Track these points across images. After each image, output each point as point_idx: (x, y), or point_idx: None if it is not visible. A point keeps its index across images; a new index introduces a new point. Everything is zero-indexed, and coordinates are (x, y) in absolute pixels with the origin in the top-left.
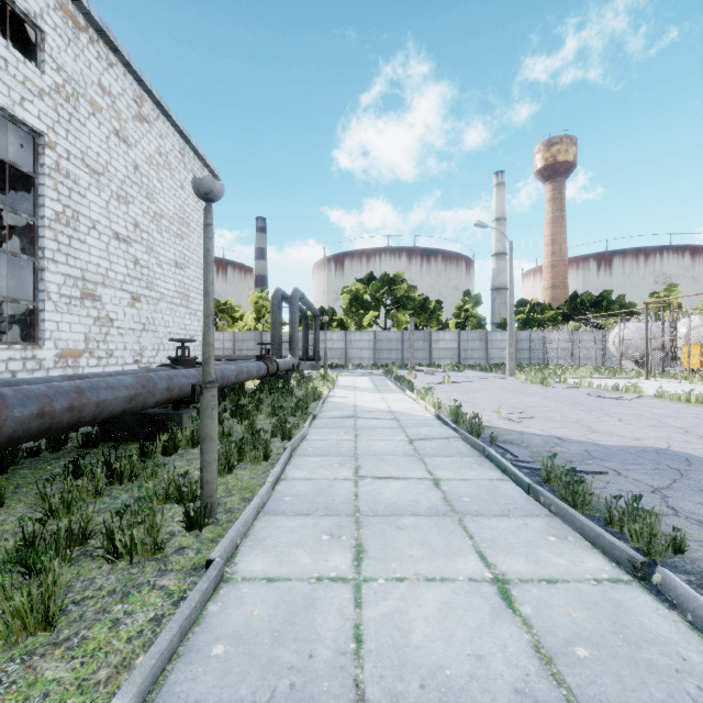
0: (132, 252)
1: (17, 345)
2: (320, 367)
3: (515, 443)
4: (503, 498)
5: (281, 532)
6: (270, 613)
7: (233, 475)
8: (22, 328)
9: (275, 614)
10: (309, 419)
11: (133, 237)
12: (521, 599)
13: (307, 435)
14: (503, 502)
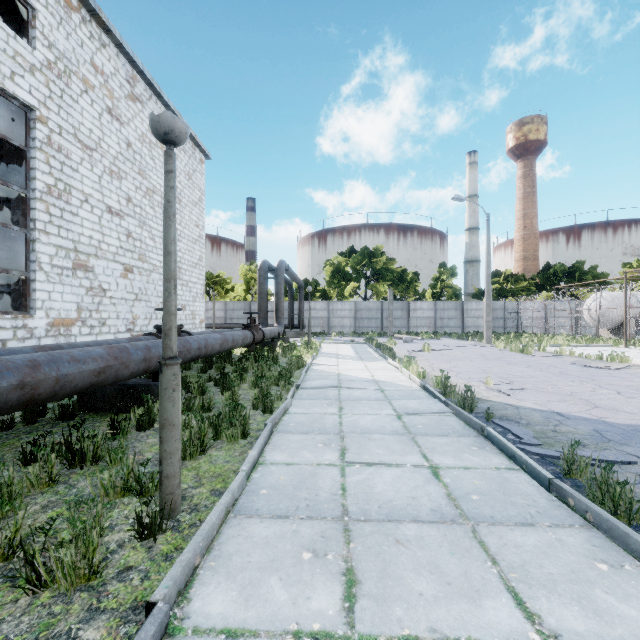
0: (125, 225)
1: (7, 314)
2: (304, 335)
3: (513, 419)
4: (520, 496)
5: (253, 544)
6: None
7: (207, 456)
8: (16, 298)
9: None
10: (292, 389)
11: (126, 211)
12: None
13: (289, 407)
14: (521, 503)
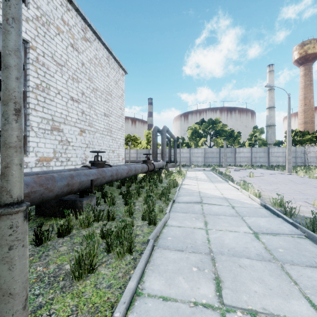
0: (80, 107)
1: None
2: (177, 166)
3: None
4: None
5: None
6: None
7: (94, 275)
8: None
9: None
10: (170, 204)
11: (81, 100)
12: None
13: (167, 220)
14: None
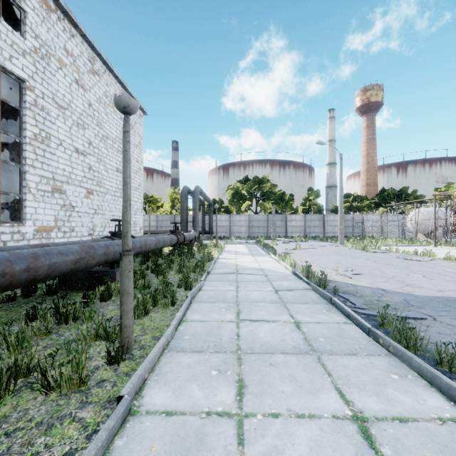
0: (87, 161)
1: (7, 223)
2: (213, 238)
3: (352, 293)
4: (350, 338)
5: (180, 367)
6: (166, 449)
7: (148, 317)
8: (12, 212)
9: (170, 450)
10: (204, 274)
11: (88, 151)
12: (380, 438)
13: (202, 286)
14: (350, 342)
